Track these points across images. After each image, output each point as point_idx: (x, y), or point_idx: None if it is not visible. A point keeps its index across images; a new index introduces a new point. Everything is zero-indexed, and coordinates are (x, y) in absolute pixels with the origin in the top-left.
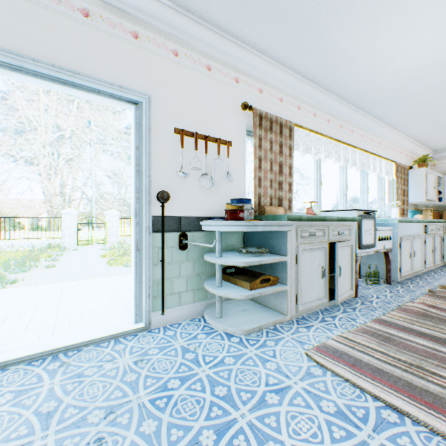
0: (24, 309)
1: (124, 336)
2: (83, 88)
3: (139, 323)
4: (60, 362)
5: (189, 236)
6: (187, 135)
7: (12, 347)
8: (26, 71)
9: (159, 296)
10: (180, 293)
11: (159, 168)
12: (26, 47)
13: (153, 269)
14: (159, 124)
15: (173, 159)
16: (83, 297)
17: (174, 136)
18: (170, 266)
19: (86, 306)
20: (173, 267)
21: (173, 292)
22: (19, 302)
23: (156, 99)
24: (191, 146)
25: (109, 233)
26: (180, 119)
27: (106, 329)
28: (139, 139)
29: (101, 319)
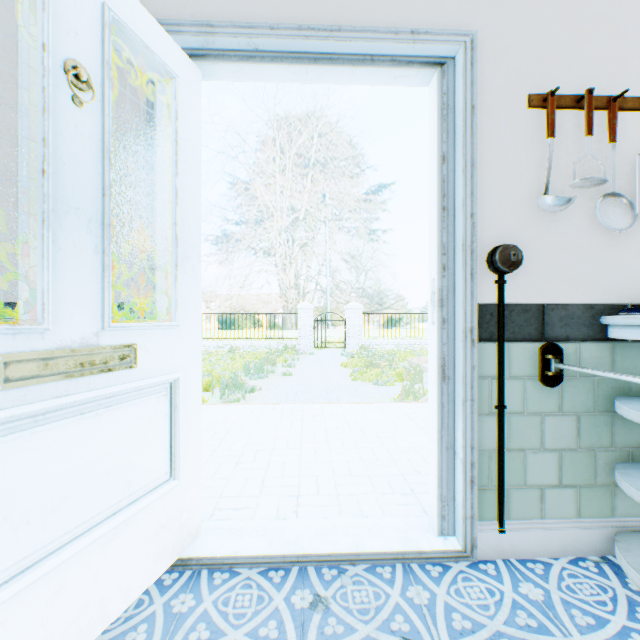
0: (259, 442)
1: (419, 560)
2: (344, 60)
3: (447, 535)
4: (311, 592)
5: (565, 352)
6: (558, 106)
7: (243, 525)
8: (261, 56)
9: (491, 487)
10: (540, 488)
11: (491, 196)
12: (260, 10)
13: (478, 424)
14: (491, 94)
15: (525, 169)
16: (331, 438)
17: (526, 114)
18: (516, 421)
19: (338, 459)
20: (525, 424)
21: (525, 483)
22: (255, 429)
23: (484, 39)
24: (568, 132)
25: (349, 334)
26: (540, 72)
27: (382, 532)
28: (446, 140)
29: (365, 496)
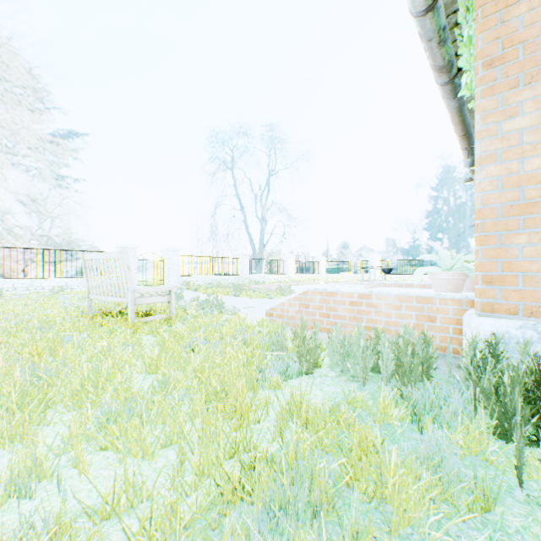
0: None
1: None
2: None
3: None
4: None
5: None
6: None
7: None
8: None
9: None
10: None
11: None
12: None
13: None
14: None
15: None
16: None
17: None
18: None
19: None
20: None
21: None
22: None
23: None
24: None
25: (170, 272)
26: None
27: None
28: None
29: None
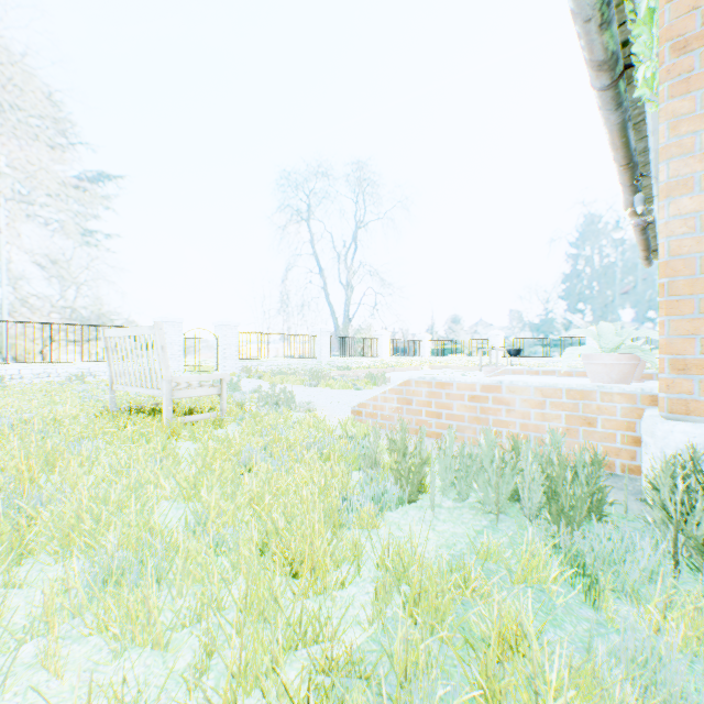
0: None
1: None
2: None
3: None
4: None
5: None
6: None
7: None
8: None
9: None
10: None
11: None
12: None
13: None
14: None
15: None
16: None
17: None
18: None
19: None
20: None
21: None
22: None
23: None
24: None
25: (226, 355)
26: None
27: None
28: None
29: None
